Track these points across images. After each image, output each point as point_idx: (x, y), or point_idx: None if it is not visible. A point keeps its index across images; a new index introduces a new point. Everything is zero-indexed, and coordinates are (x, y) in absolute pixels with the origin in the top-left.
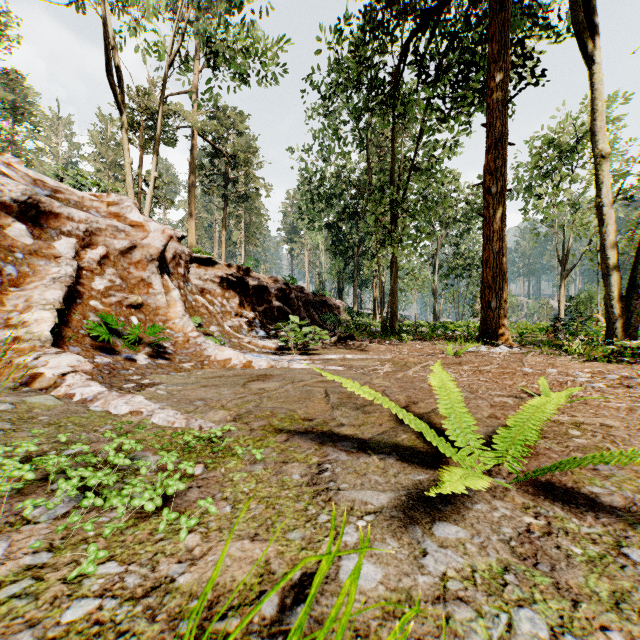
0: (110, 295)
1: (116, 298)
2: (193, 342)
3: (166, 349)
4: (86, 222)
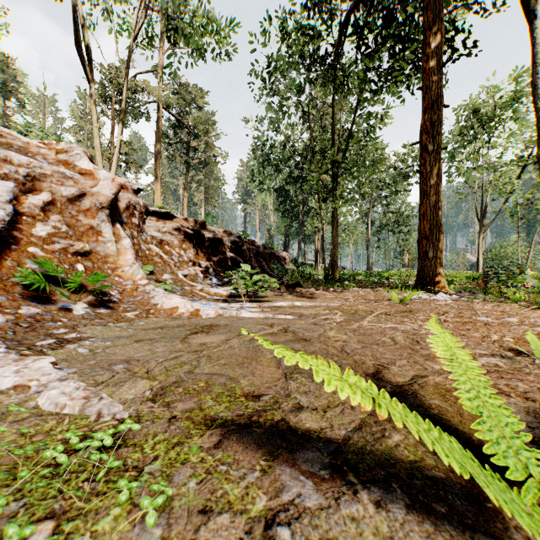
0: (53, 242)
1: (60, 245)
2: (141, 290)
3: (111, 297)
4: (28, 166)
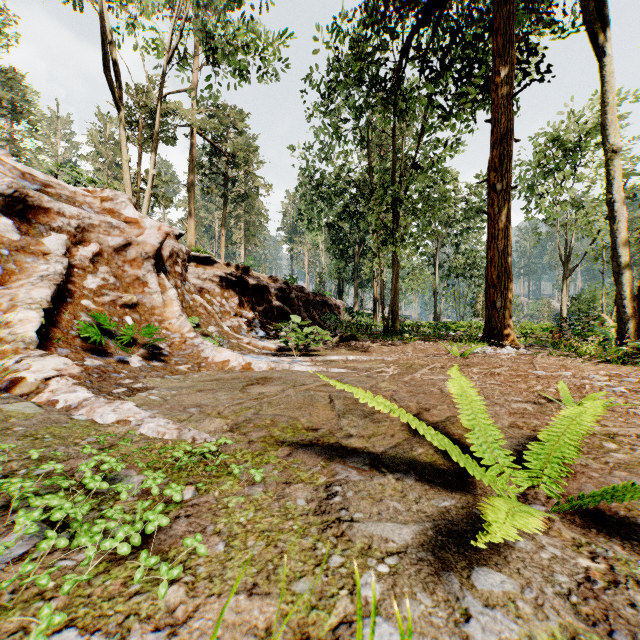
0: (103, 294)
1: (109, 297)
2: (190, 343)
3: (162, 350)
4: (78, 218)
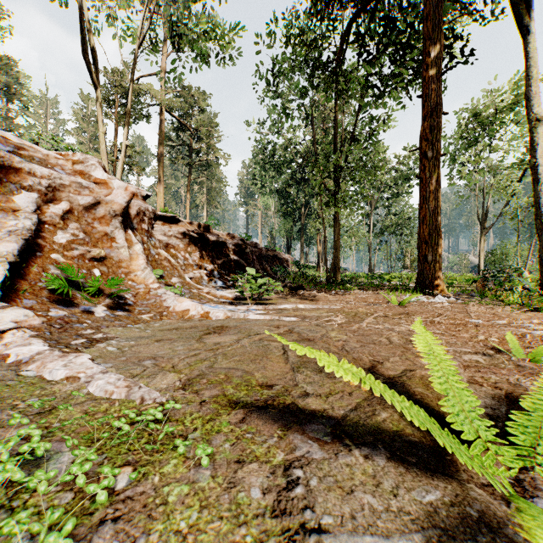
0: (72, 248)
1: (78, 251)
2: (154, 293)
3: (127, 300)
4: (49, 178)
